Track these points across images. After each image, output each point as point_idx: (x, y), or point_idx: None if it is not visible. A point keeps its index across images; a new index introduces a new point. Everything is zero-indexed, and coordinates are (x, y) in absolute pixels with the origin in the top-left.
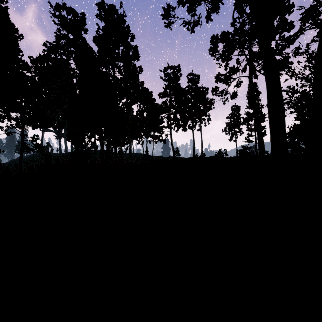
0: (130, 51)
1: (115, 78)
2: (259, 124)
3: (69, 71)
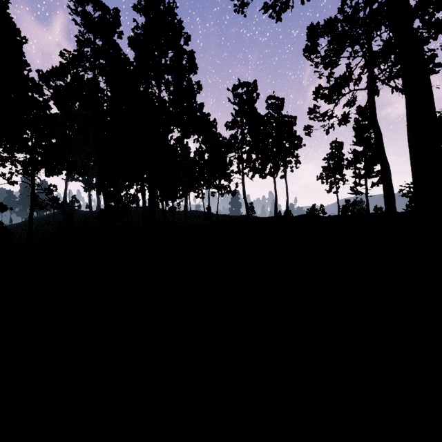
0: (183, 59)
1: (161, 99)
2: (386, 164)
3: (97, 92)
